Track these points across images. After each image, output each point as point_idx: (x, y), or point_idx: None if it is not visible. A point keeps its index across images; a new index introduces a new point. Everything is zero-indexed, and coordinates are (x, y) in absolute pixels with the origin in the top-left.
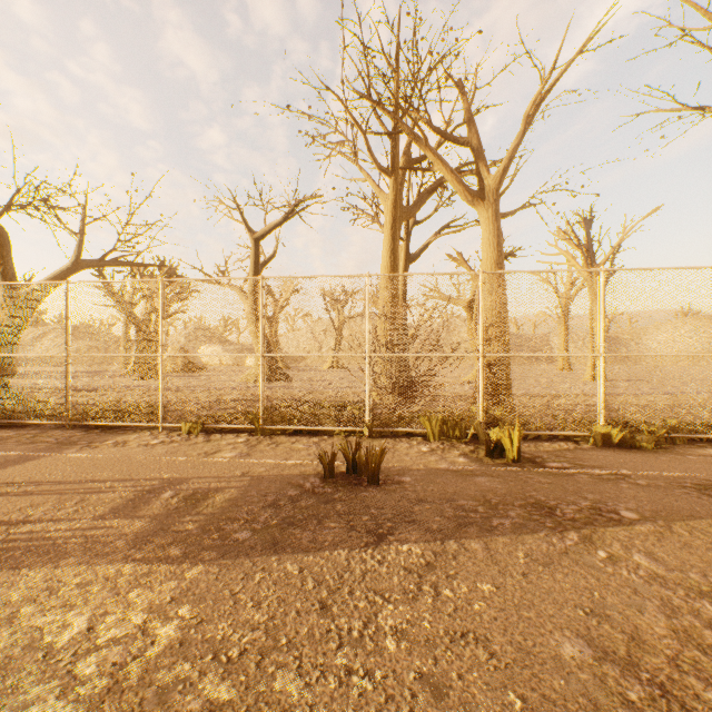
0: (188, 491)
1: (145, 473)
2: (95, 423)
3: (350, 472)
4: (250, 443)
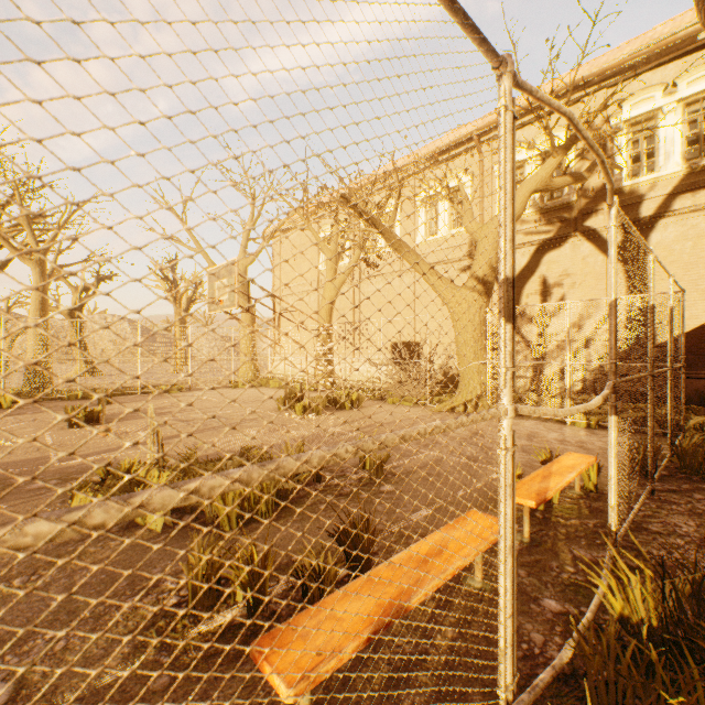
0: None
1: None
2: None
3: None
4: None
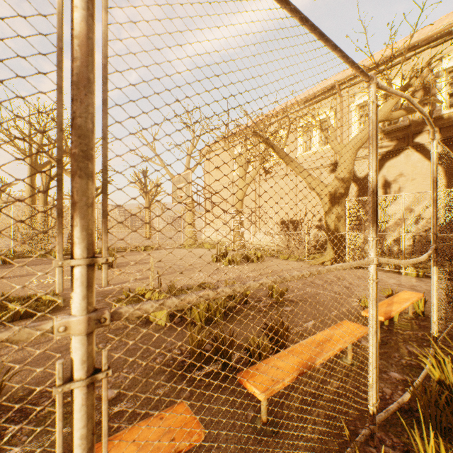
0: None
1: None
2: None
3: (4, 263)
4: None
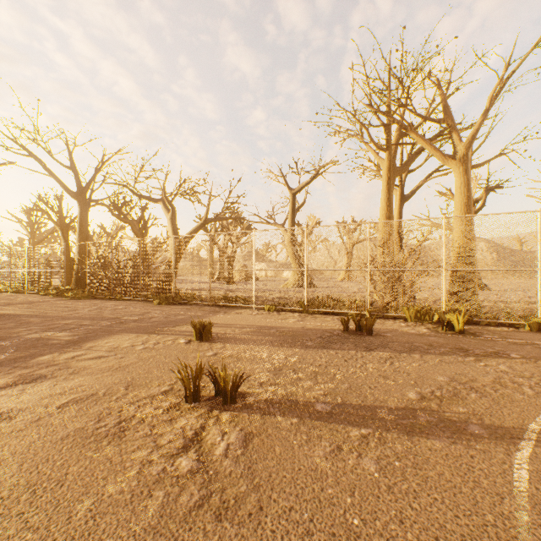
0: (280, 330)
1: (258, 324)
2: (223, 304)
3: (357, 329)
4: (301, 316)
